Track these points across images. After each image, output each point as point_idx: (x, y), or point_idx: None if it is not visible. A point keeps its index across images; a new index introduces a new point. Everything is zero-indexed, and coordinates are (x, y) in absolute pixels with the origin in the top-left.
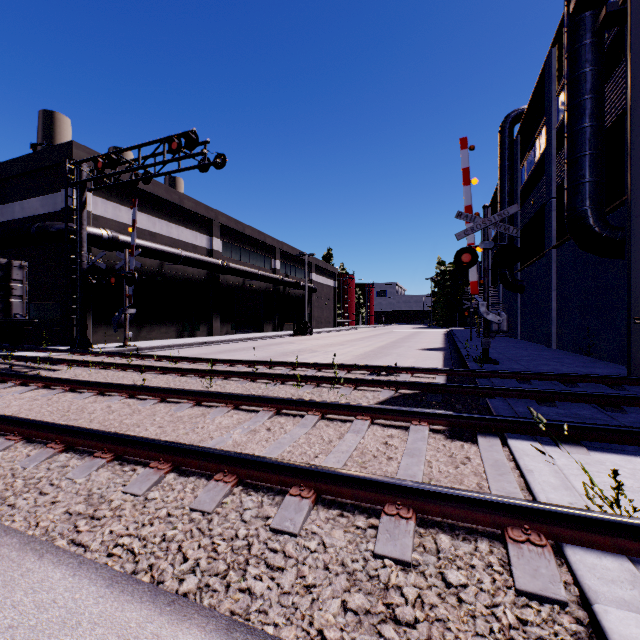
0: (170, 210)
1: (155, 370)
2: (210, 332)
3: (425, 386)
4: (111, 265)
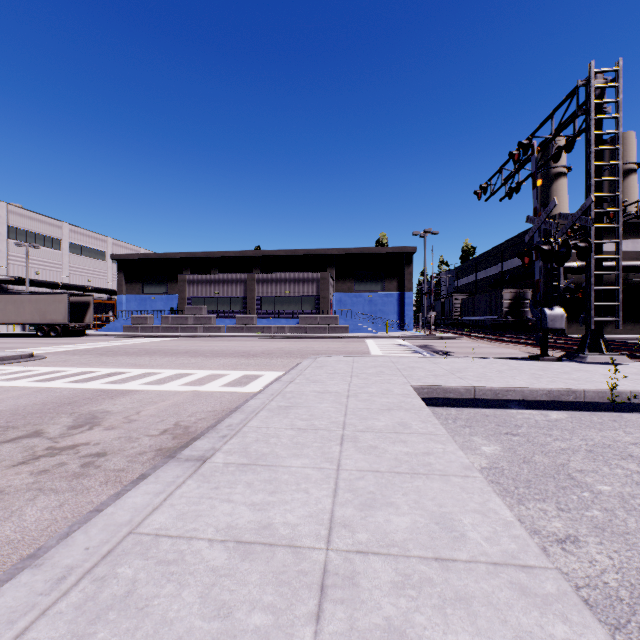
0: (635, 229)
1: None
2: None
3: None
4: (581, 283)
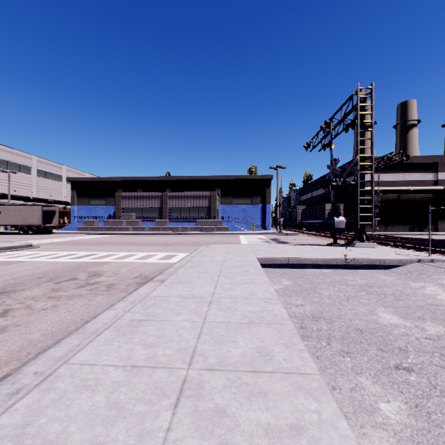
0: (404, 167)
1: (371, 237)
2: (435, 229)
3: (435, 242)
4: None
